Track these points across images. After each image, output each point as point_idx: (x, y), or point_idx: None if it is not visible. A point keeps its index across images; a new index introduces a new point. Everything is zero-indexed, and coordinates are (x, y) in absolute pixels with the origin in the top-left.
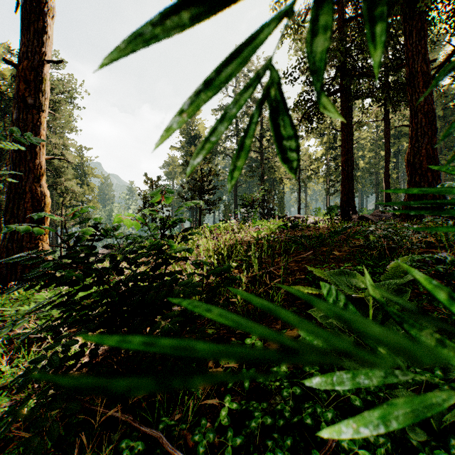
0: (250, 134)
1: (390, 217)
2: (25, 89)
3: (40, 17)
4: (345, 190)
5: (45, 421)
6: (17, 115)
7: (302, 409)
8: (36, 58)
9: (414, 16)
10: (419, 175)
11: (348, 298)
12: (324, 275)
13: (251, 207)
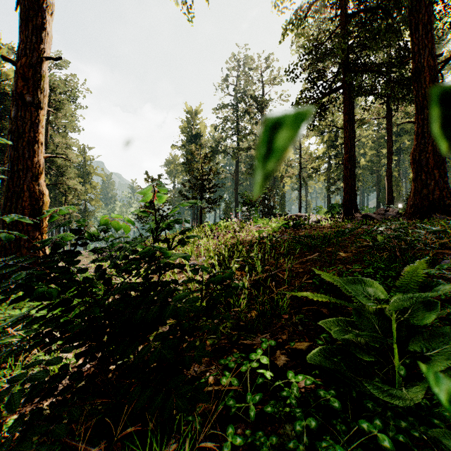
0: None
1: (394, 216)
2: (23, 86)
3: (38, 13)
4: (347, 188)
5: None
6: (15, 113)
7: (319, 447)
8: (34, 55)
9: (419, 10)
10: (424, 172)
11: (365, 309)
12: (333, 279)
13: (252, 205)
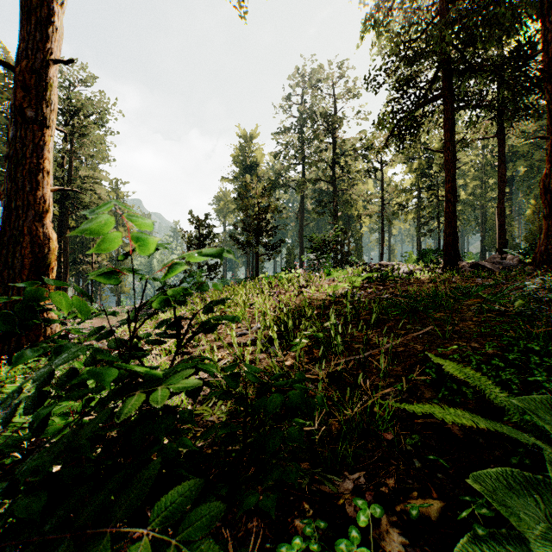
0: None
1: (516, 265)
2: (22, 97)
3: (42, 1)
4: (450, 229)
5: None
6: (13, 132)
7: None
8: (38, 56)
9: None
10: None
11: None
12: (466, 375)
13: (322, 251)
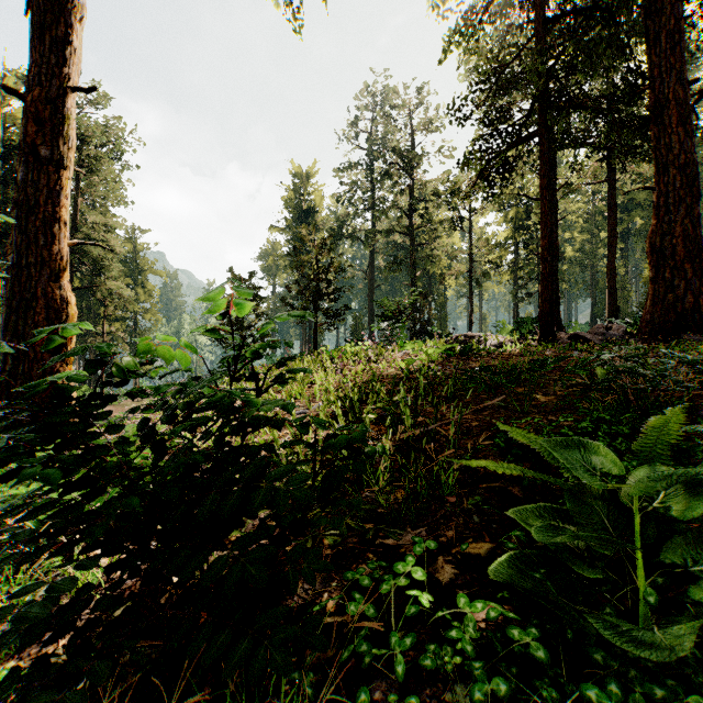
0: None
1: (621, 337)
2: (35, 132)
3: (59, 18)
4: (546, 293)
5: None
6: (23, 175)
7: None
8: (54, 84)
9: (661, 10)
10: (669, 268)
11: (585, 491)
12: (529, 440)
13: (395, 320)
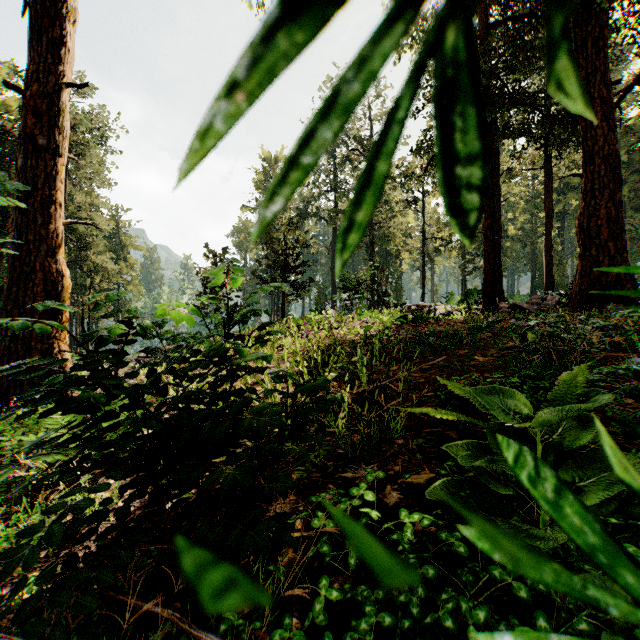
0: (387, 143)
1: (554, 306)
2: (34, 124)
3: (55, 22)
4: (489, 268)
5: (43, 625)
6: (23, 161)
7: (438, 601)
8: (50, 80)
9: (588, 19)
10: (595, 245)
11: (503, 429)
12: (464, 392)
13: (355, 291)
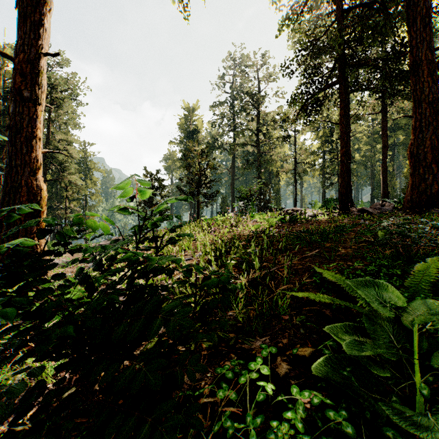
0: None
1: (391, 210)
2: (21, 81)
3: (36, 9)
4: (344, 183)
5: None
6: (13, 108)
7: None
8: (32, 51)
9: (417, 3)
10: (422, 167)
11: (376, 315)
12: (336, 278)
13: (248, 200)
